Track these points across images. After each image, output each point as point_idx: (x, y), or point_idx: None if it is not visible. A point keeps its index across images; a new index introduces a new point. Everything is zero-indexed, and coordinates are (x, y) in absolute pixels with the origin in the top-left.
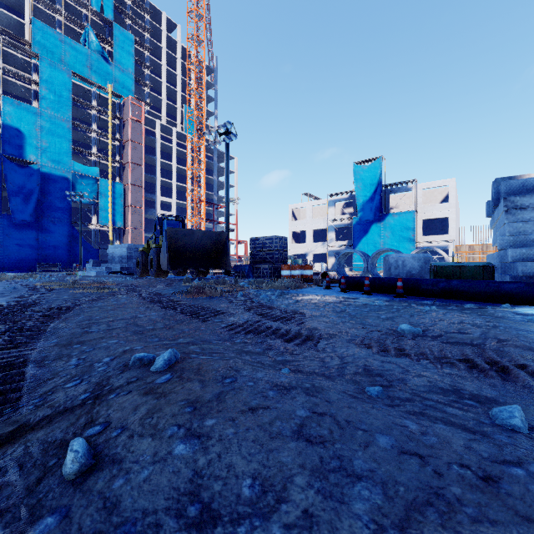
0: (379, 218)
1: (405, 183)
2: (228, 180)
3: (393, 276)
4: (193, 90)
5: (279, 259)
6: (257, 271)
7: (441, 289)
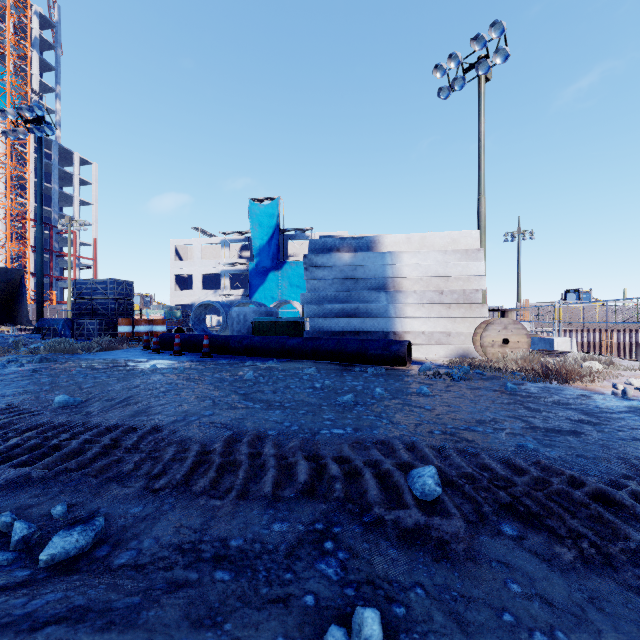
0: (277, 265)
1: (303, 231)
2: (41, 192)
3: (235, 332)
4: (5, 41)
5: (118, 311)
6: (79, 327)
7: (245, 346)
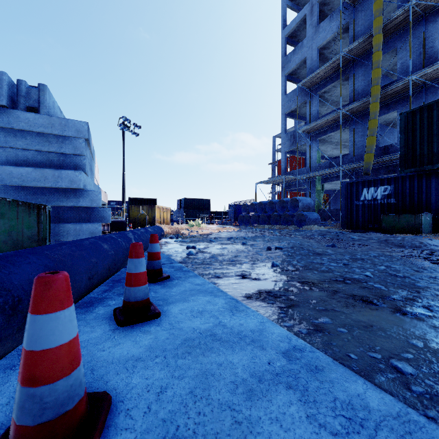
0: None
1: None
2: None
3: None
4: None
5: None
6: None
7: None
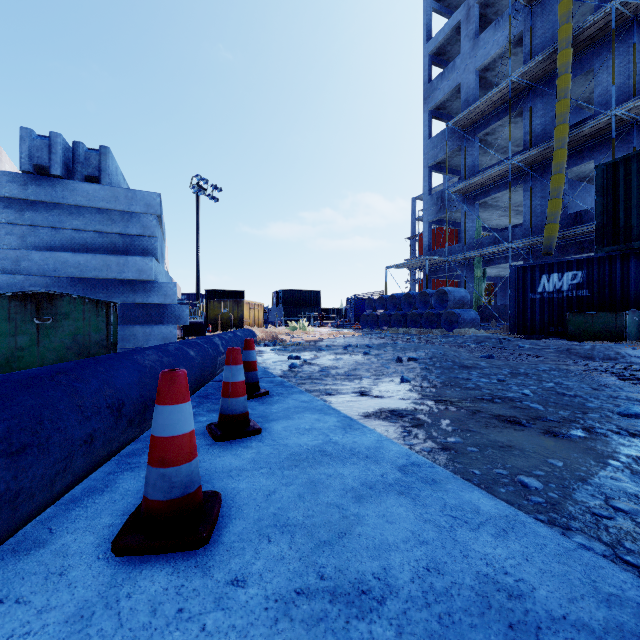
0: None
1: None
2: None
3: None
4: None
5: None
6: None
7: None
